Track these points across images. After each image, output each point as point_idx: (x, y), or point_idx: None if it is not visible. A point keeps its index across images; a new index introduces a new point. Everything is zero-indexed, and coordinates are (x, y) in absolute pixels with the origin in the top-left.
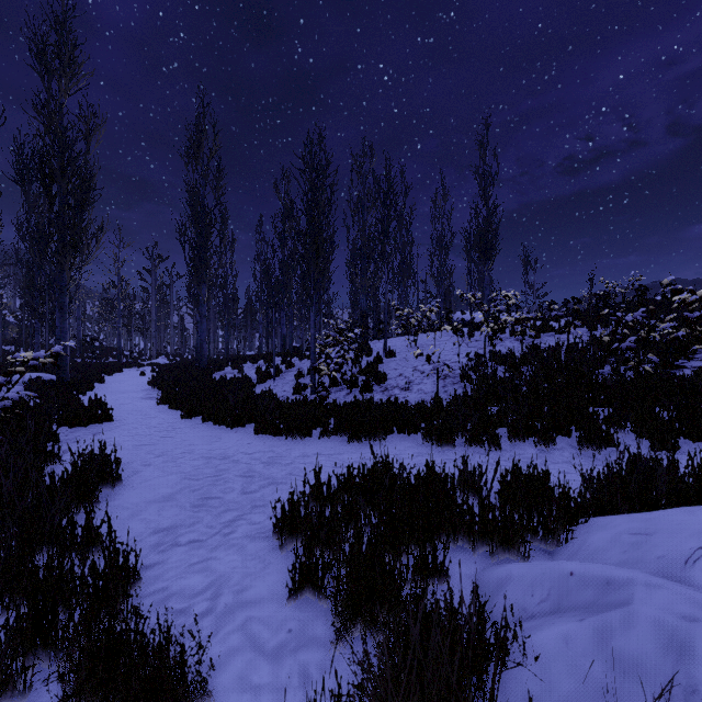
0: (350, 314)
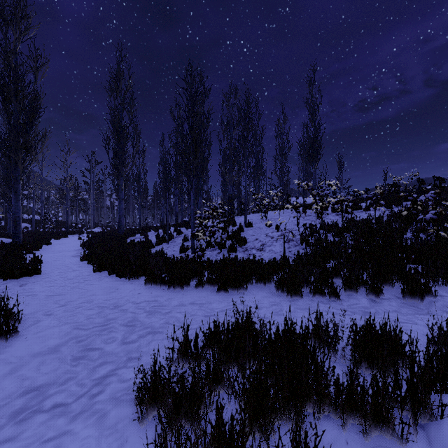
0: (222, 199)
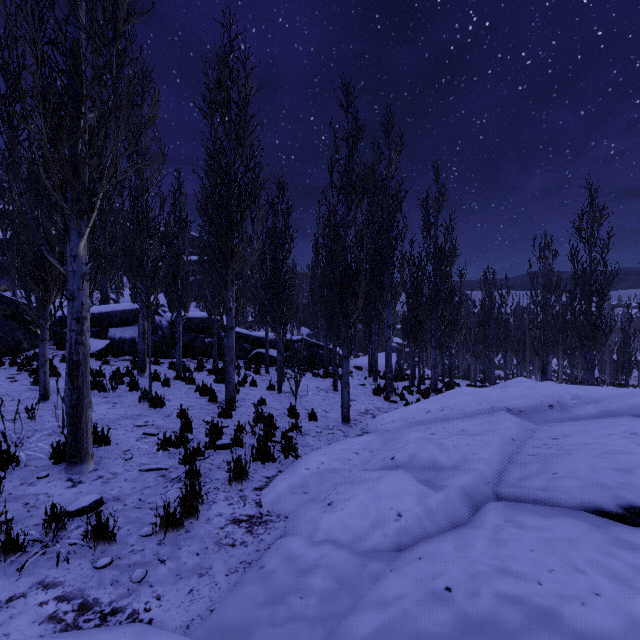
0: None
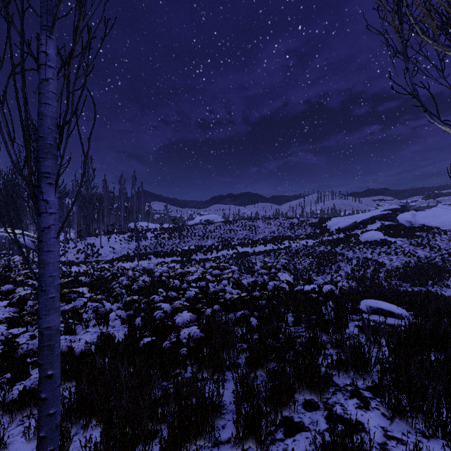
0: None
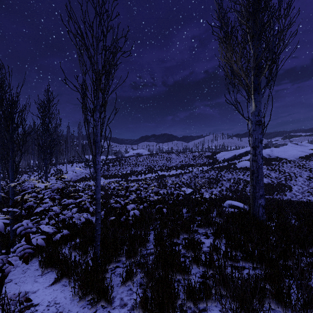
0: None
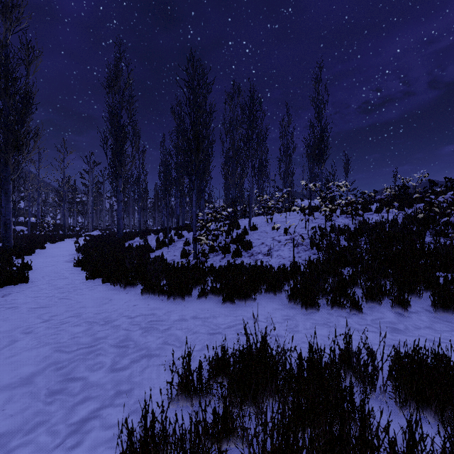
0: (224, 201)
